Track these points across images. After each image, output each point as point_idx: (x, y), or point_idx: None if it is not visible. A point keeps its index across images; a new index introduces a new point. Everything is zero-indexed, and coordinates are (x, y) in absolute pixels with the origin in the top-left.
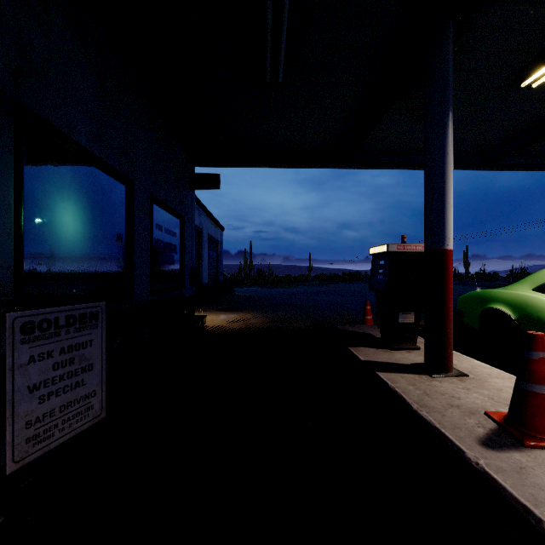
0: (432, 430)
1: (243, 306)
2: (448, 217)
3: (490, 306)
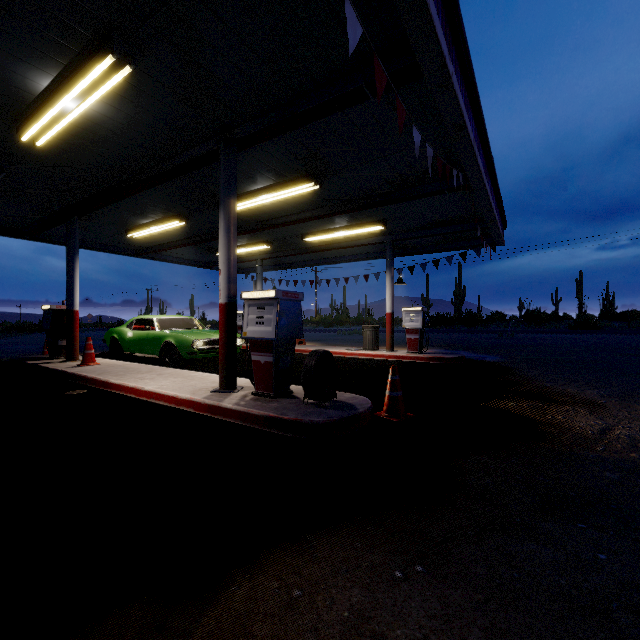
0: (53, 370)
1: None
2: (76, 297)
3: (112, 335)
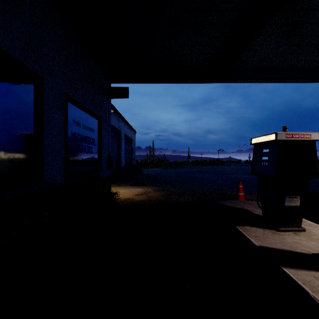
0: None
1: (147, 182)
2: None
3: None
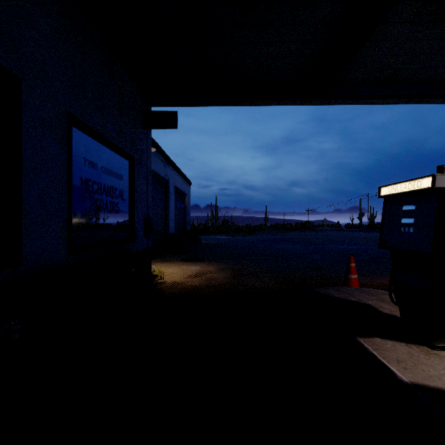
0: None
1: (207, 256)
2: None
3: None
